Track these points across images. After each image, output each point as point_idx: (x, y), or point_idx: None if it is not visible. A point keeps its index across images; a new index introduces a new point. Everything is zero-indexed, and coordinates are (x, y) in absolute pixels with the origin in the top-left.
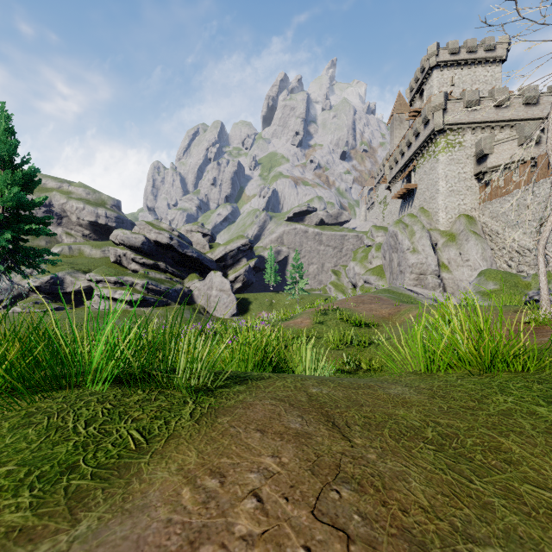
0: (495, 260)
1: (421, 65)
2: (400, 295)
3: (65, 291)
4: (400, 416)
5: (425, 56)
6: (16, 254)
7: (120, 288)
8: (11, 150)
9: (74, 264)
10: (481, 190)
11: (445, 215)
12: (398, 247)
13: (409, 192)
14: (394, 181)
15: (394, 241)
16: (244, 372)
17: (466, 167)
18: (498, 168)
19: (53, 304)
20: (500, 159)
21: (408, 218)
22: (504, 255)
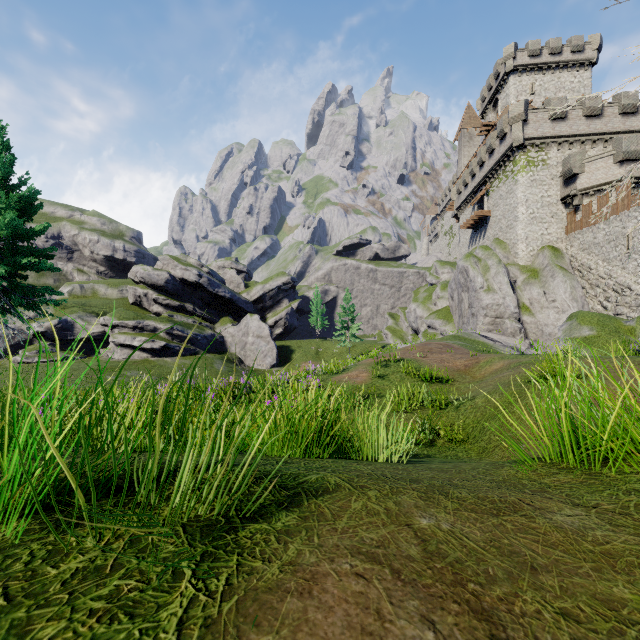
0: (587, 300)
1: (495, 71)
2: (473, 342)
3: (75, 337)
4: (633, 606)
5: (500, 59)
6: (12, 293)
7: (139, 334)
8: (6, 168)
9: (86, 306)
10: (569, 216)
11: (525, 247)
12: (470, 285)
13: (481, 220)
14: (463, 208)
15: (464, 278)
16: (293, 473)
17: (550, 190)
18: (589, 190)
19: (60, 353)
20: (593, 180)
21: (481, 251)
22: (598, 295)
